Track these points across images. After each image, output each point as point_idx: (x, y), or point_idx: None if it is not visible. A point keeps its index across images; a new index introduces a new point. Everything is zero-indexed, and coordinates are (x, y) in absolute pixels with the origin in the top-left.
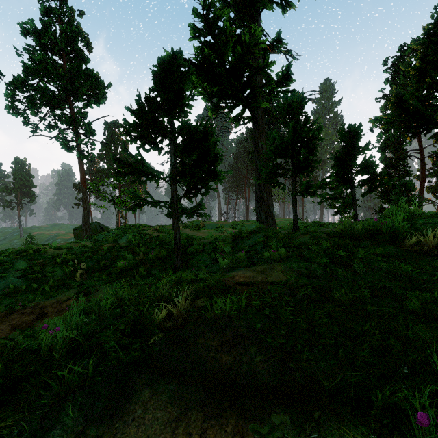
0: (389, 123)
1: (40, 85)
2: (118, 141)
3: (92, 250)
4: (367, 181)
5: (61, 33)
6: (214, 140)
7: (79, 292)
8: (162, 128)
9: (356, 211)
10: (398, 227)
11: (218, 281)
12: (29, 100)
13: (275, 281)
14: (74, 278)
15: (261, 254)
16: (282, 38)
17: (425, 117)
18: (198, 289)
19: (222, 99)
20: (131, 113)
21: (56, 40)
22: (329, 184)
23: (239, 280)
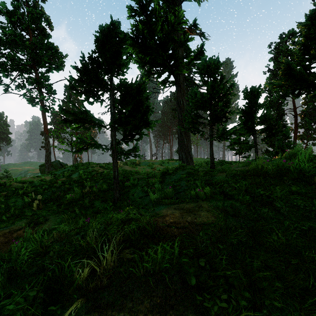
0: (280, 86)
1: (10, 54)
2: (75, 100)
3: (49, 184)
4: (266, 130)
5: (28, 14)
6: (146, 95)
7: (31, 222)
8: (103, 83)
9: (257, 152)
10: (305, 167)
11: (149, 223)
12: (1, 65)
13: (206, 224)
14: (32, 207)
15: (188, 192)
16: (197, 24)
17: (307, 81)
18: (128, 233)
19: (153, 66)
20: (75, 69)
21: (24, 20)
22: (239, 131)
23: (170, 222)
